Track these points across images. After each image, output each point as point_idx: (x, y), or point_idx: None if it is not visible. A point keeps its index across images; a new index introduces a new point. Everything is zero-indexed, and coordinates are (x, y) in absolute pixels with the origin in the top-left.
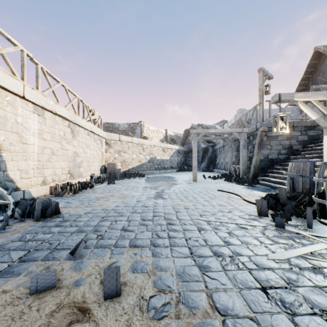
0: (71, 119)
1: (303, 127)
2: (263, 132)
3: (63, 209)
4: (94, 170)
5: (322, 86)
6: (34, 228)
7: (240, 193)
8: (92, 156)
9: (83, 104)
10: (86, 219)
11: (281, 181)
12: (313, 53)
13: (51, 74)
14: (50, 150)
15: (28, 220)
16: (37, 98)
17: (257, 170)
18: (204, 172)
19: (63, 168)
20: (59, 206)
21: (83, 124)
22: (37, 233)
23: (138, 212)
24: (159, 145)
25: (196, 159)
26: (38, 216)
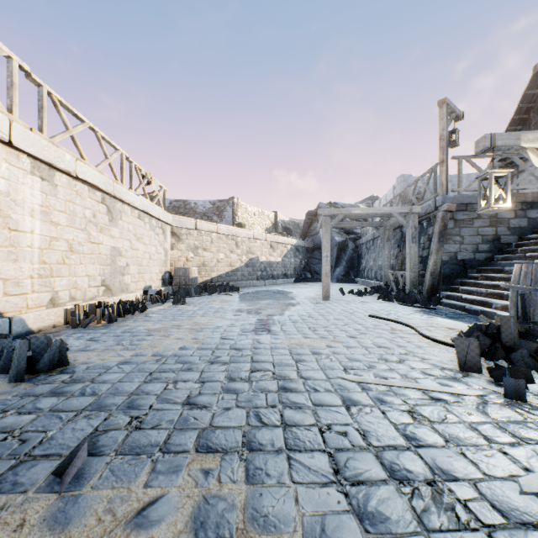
0: (106, 188)
1: (520, 204)
2: (448, 213)
3: (78, 354)
4: (151, 280)
5: None
6: (6, 398)
7: (411, 322)
8: (146, 256)
9: (131, 164)
10: (117, 377)
11: (484, 300)
12: (532, 76)
13: (68, 106)
14: (65, 243)
15: (2, 379)
16: (38, 146)
17: (436, 281)
18: (341, 284)
19: (91, 276)
20: (73, 348)
21: (130, 199)
22: (5, 412)
23: (222, 361)
24: (263, 237)
25: (328, 260)
26: (19, 372)
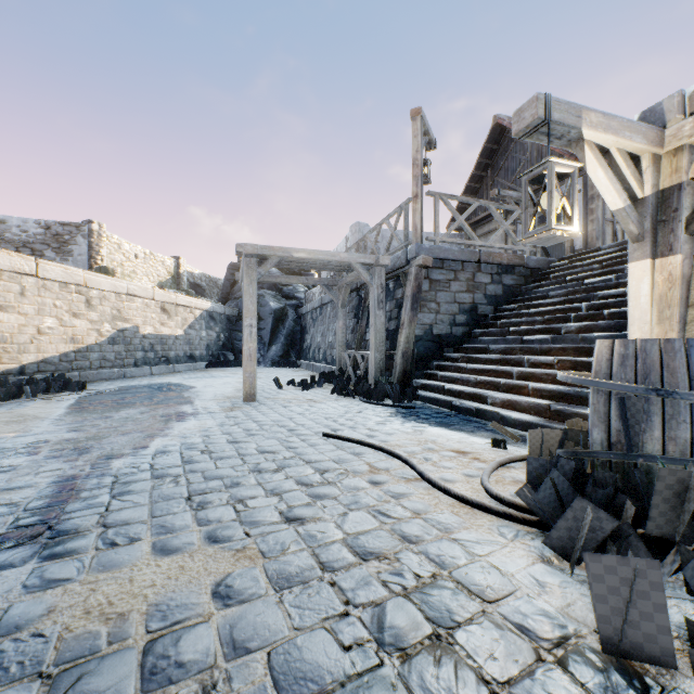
0: None
1: (496, 267)
2: (423, 269)
3: None
4: None
5: (509, 192)
6: None
7: (395, 442)
8: None
9: None
10: None
11: (477, 392)
12: (492, 127)
13: None
14: None
15: None
16: None
17: (410, 364)
18: (277, 369)
19: None
20: None
21: None
22: None
23: None
24: (149, 294)
25: (254, 332)
26: None
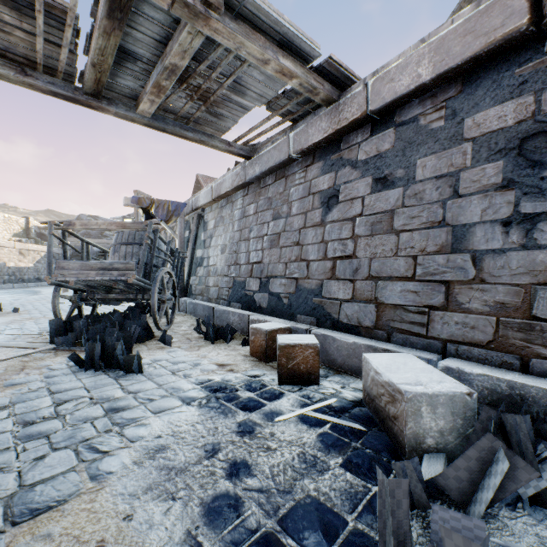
0: None
1: None
2: None
3: None
4: None
5: None
6: None
7: None
8: None
9: None
10: None
11: None
12: (196, 178)
13: None
14: None
15: None
16: None
17: None
18: None
19: None
20: None
21: None
22: None
23: None
24: (12, 245)
25: None
26: None
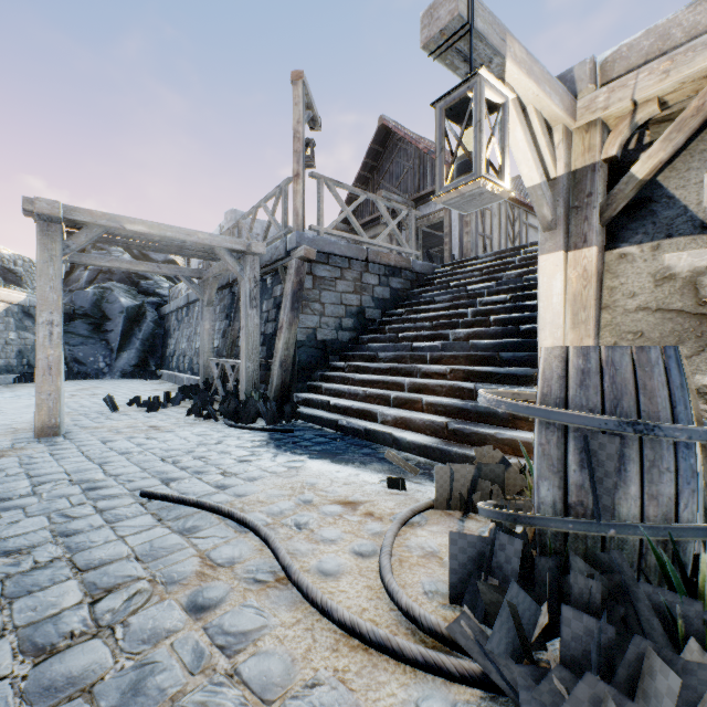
0: None
1: (384, 268)
2: (306, 263)
3: None
4: None
5: (394, 196)
6: None
7: (258, 494)
8: None
9: None
10: None
11: (367, 408)
12: (378, 128)
13: None
14: None
15: None
16: None
17: (290, 375)
18: (128, 382)
19: None
20: None
21: None
22: None
23: None
24: None
25: (58, 333)
26: None
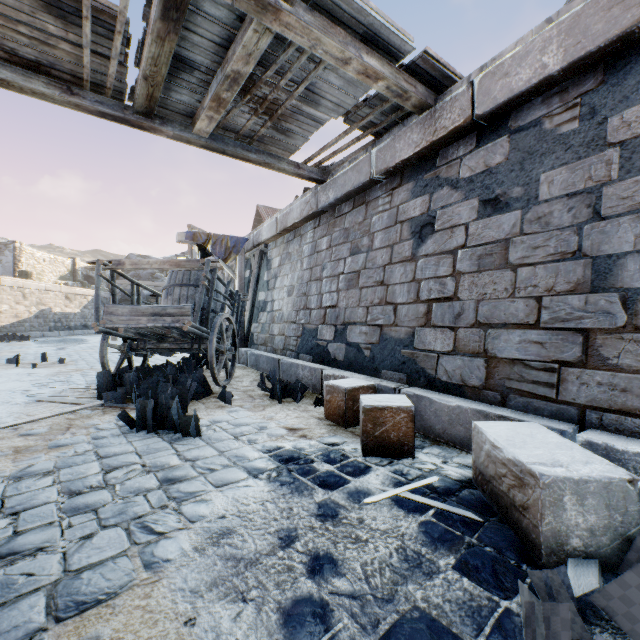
0: None
1: None
2: None
3: None
4: None
5: None
6: None
7: None
8: None
9: None
10: None
11: None
12: (257, 210)
13: None
14: None
15: None
16: None
17: None
18: None
19: None
20: None
21: None
22: None
23: None
24: (58, 289)
25: None
26: None
